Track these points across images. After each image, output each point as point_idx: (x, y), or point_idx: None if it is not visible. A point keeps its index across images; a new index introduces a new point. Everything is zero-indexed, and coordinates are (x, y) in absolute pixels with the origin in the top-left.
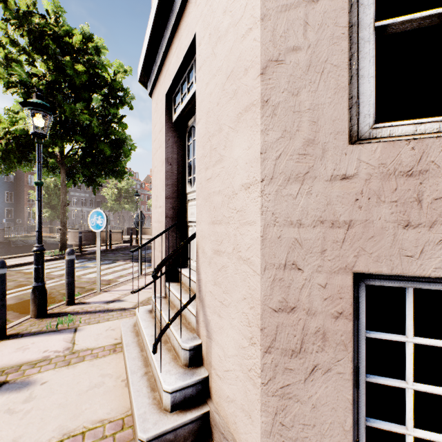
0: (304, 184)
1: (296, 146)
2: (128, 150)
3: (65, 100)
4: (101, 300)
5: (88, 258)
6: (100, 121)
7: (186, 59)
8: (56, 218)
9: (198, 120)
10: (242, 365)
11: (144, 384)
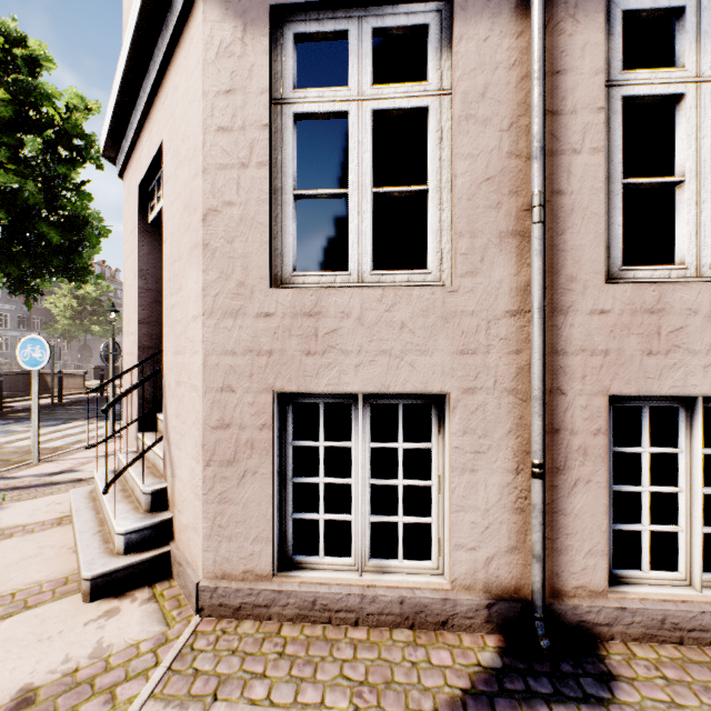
0: (238, 319)
1: (231, 287)
2: (95, 236)
3: None
4: (41, 472)
5: (16, 418)
6: (40, 185)
7: (158, 158)
8: None
9: (166, 238)
10: (193, 487)
11: (96, 539)
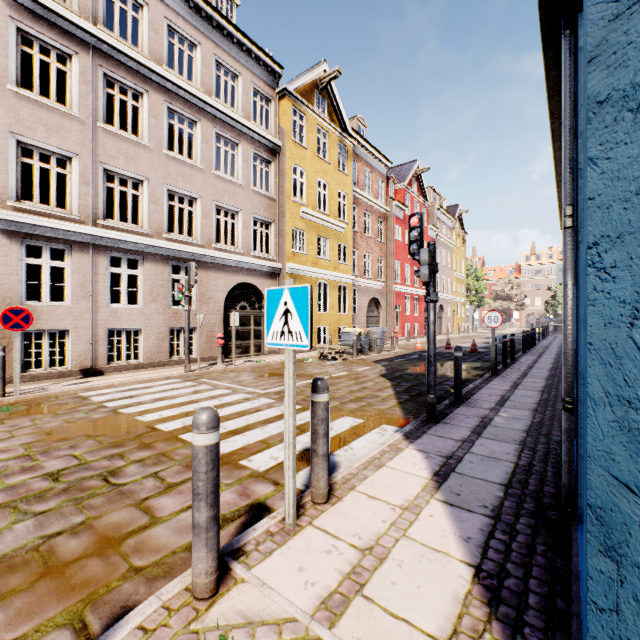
0: None
1: (7, 304)
2: None
3: None
4: None
5: None
6: None
7: None
8: None
9: None
10: None
11: None
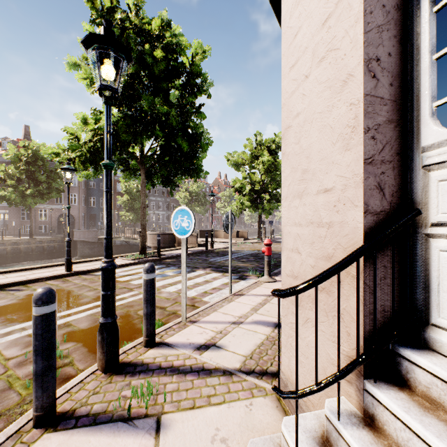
0: None
1: None
2: (205, 144)
3: (144, 92)
4: (190, 340)
5: (166, 264)
6: (178, 113)
7: None
8: (138, 221)
9: None
10: None
11: None
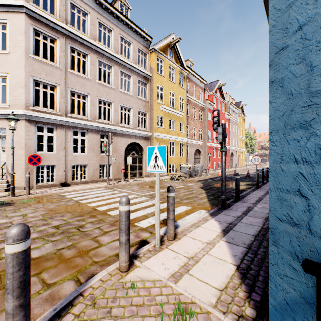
0: None
1: (29, 153)
2: None
3: None
4: None
5: None
6: None
7: None
8: None
9: (7, 143)
10: (21, 176)
11: None
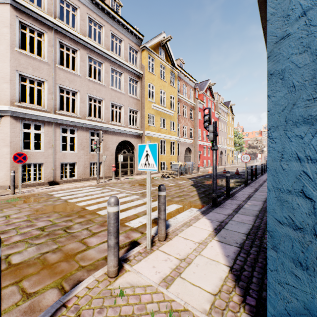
0: None
1: (14, 151)
2: None
3: None
4: None
5: None
6: None
7: None
8: None
9: None
10: (6, 175)
11: None
